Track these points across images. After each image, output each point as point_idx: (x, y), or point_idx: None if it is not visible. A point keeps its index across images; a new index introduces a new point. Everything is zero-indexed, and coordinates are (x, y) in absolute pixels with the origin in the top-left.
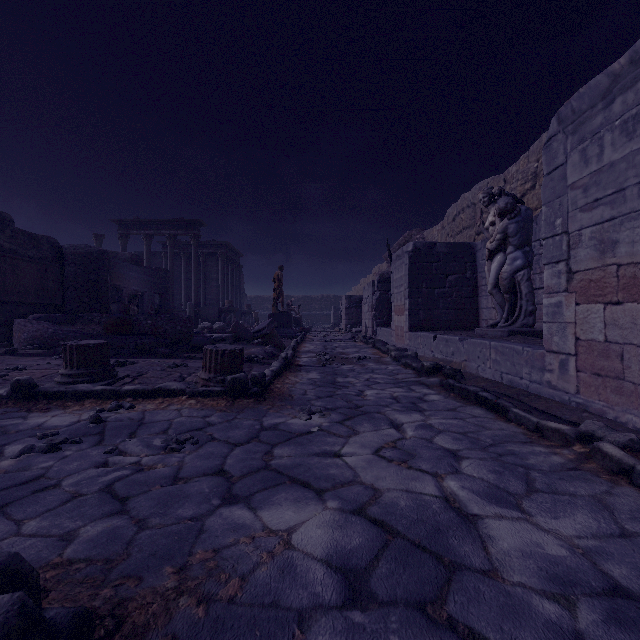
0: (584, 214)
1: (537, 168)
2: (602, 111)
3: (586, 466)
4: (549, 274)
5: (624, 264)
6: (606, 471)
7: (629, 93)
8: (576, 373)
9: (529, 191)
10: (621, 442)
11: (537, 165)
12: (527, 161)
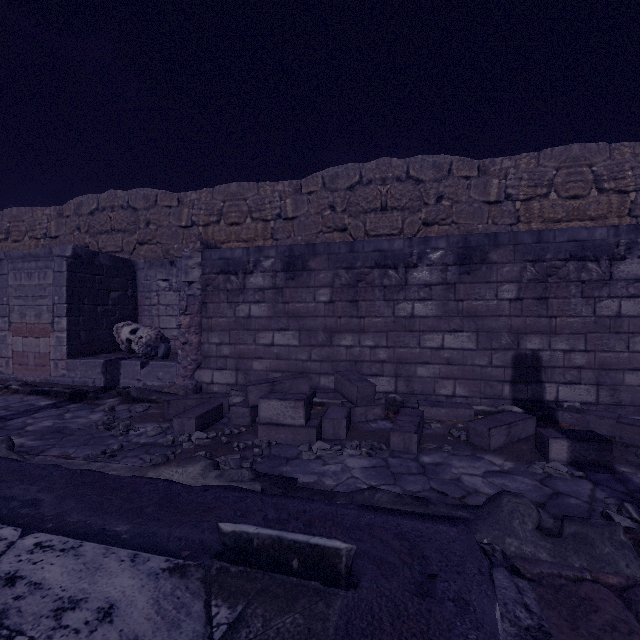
0: (16, 300)
1: (10, 227)
2: (22, 262)
3: (6, 394)
4: (1, 321)
5: (29, 323)
6: (12, 393)
7: (30, 263)
8: (13, 365)
9: (4, 241)
10: (19, 384)
11: (10, 225)
12: (2, 218)
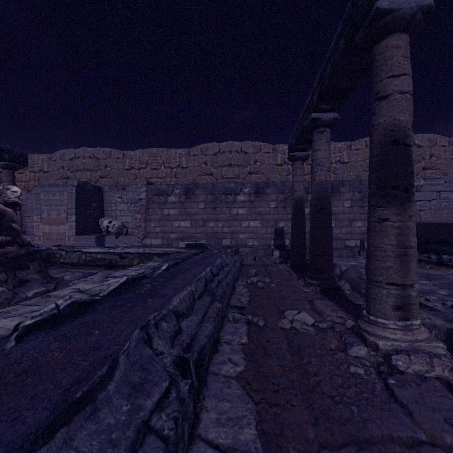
0: (45, 206)
1: None
2: (49, 188)
3: None
4: (36, 217)
5: (53, 218)
6: None
7: (54, 188)
8: (43, 240)
9: None
10: None
11: None
12: None
